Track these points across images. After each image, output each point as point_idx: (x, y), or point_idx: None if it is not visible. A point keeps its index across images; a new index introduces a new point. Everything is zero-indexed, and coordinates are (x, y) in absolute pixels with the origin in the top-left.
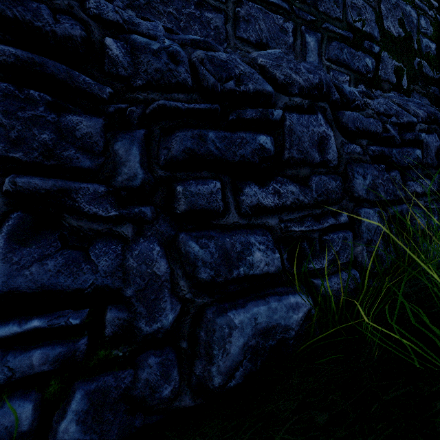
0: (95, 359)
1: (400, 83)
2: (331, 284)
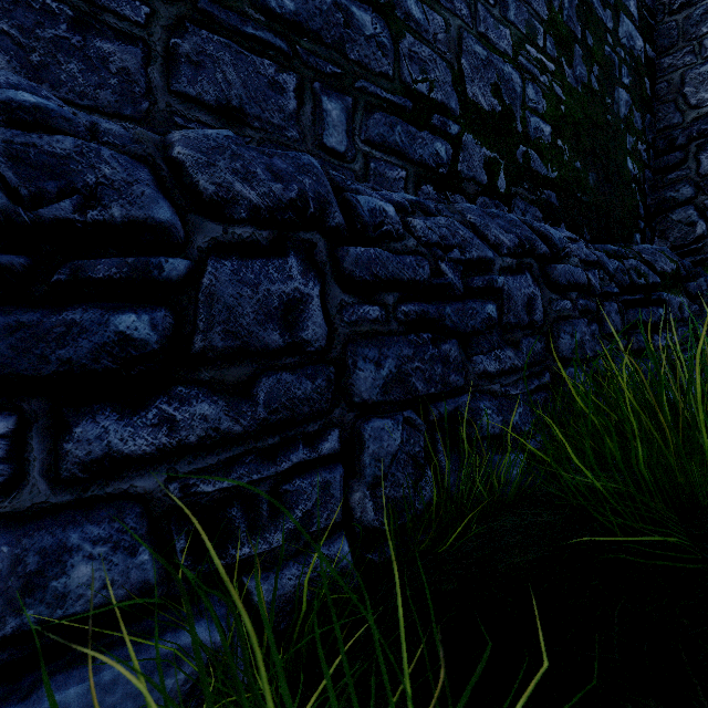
0: None
1: (494, 184)
2: (279, 584)
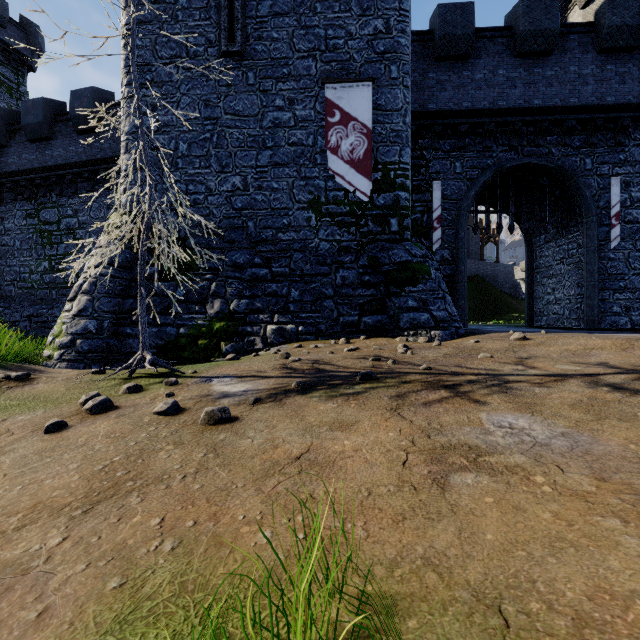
0: None
1: None
2: None
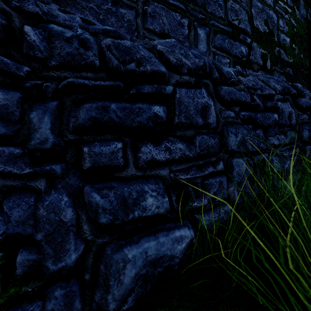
0: (5, 296)
1: (265, 65)
2: (209, 218)
